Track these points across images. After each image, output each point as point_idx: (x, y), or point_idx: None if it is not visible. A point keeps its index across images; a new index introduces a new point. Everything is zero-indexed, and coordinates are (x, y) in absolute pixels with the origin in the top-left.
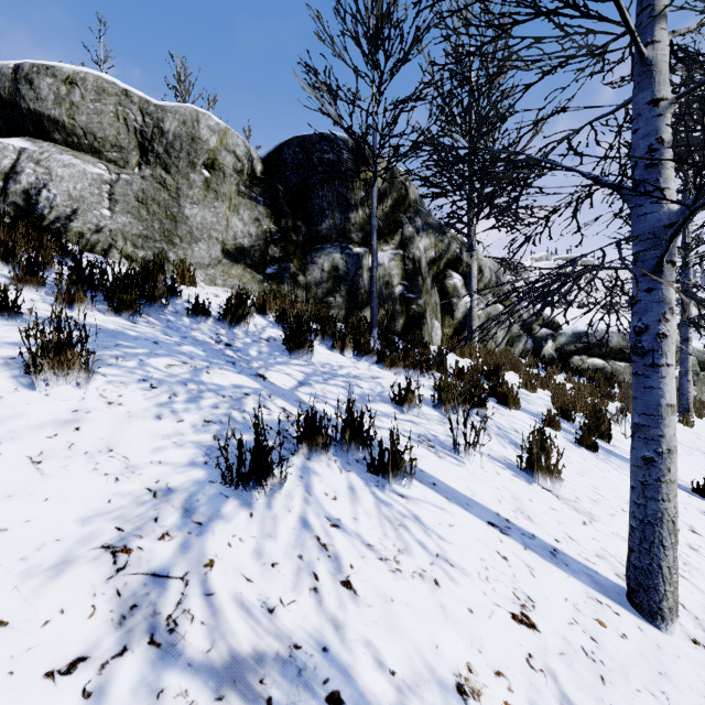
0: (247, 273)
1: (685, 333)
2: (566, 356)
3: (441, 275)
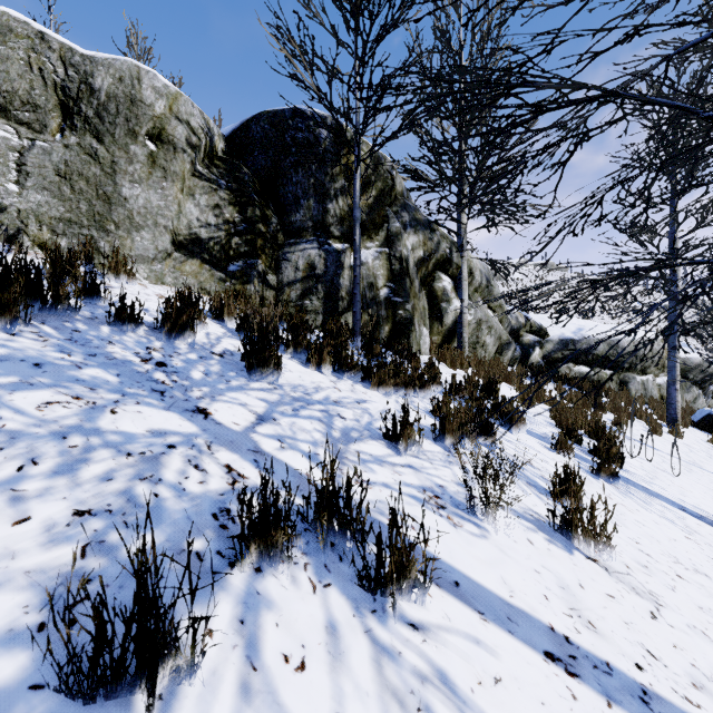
0: (204, 270)
1: (673, 341)
2: (553, 364)
3: (429, 278)
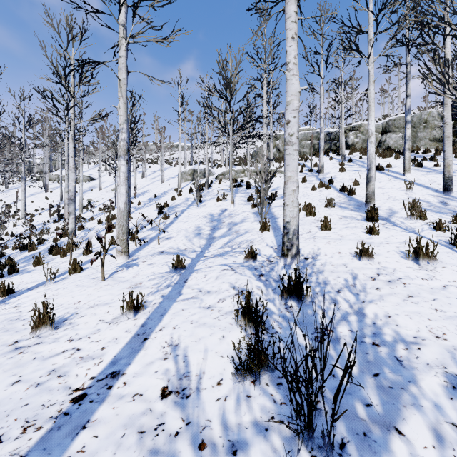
0: (436, 144)
1: None
2: None
3: None
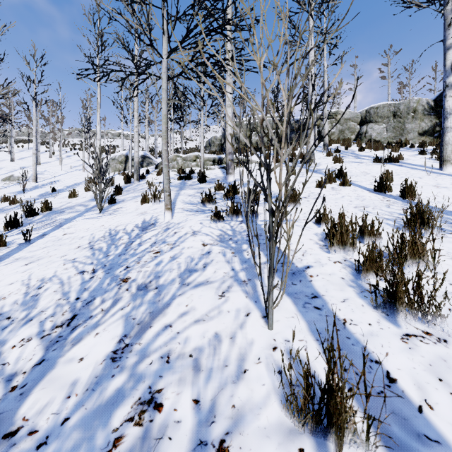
0: (426, 138)
1: None
2: None
3: None
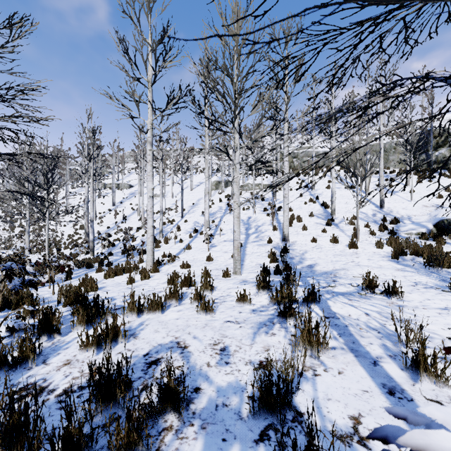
0: (402, 165)
1: None
2: None
3: None
